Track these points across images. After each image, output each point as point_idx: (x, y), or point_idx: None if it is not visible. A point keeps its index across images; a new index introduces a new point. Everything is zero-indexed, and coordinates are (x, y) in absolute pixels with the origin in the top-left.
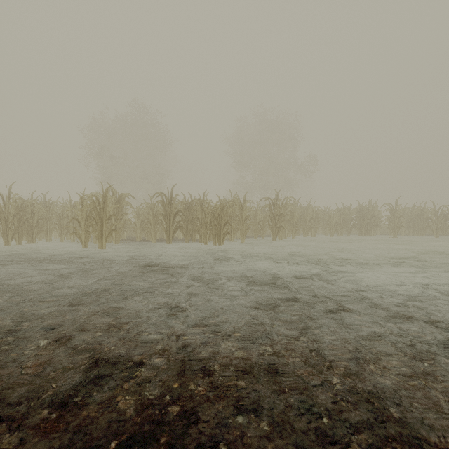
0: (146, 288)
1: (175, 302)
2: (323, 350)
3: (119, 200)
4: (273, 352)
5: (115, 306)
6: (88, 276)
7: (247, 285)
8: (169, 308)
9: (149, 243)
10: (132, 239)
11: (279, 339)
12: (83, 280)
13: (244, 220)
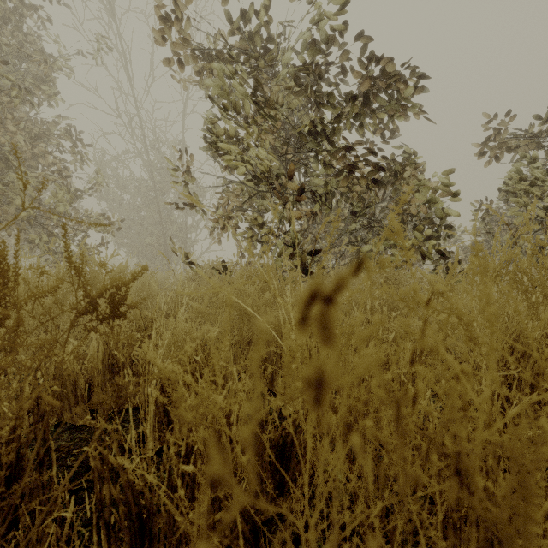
0: None
1: None
2: None
3: None
4: None
5: None
6: None
7: None
8: None
9: None
10: None
11: None
12: None
13: None
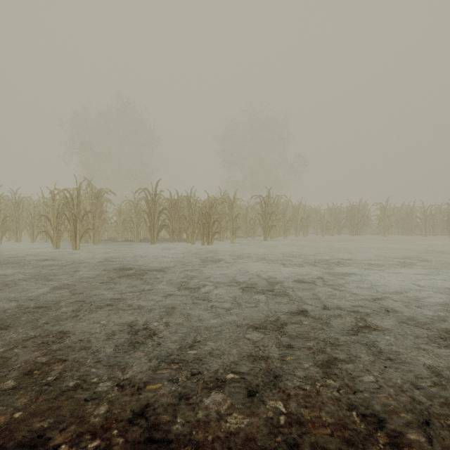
0: (111, 299)
1: (145, 320)
2: (368, 406)
3: (98, 197)
4: (290, 414)
5: (59, 328)
6: (43, 283)
7: (240, 293)
8: (135, 329)
9: (131, 244)
10: (113, 239)
11: (295, 384)
12: (34, 289)
13: (234, 219)
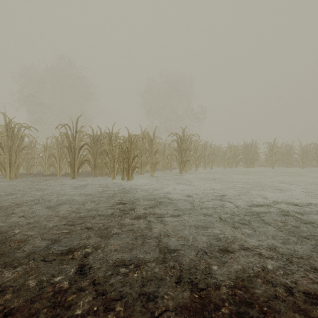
0: None
1: None
2: None
3: (18, 132)
4: None
5: None
6: None
7: None
8: None
9: (51, 178)
10: (41, 173)
11: None
12: None
13: (154, 154)
